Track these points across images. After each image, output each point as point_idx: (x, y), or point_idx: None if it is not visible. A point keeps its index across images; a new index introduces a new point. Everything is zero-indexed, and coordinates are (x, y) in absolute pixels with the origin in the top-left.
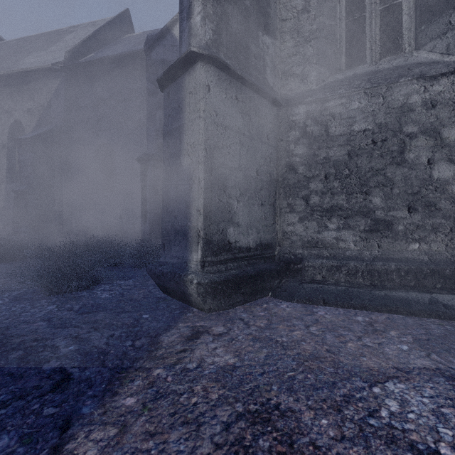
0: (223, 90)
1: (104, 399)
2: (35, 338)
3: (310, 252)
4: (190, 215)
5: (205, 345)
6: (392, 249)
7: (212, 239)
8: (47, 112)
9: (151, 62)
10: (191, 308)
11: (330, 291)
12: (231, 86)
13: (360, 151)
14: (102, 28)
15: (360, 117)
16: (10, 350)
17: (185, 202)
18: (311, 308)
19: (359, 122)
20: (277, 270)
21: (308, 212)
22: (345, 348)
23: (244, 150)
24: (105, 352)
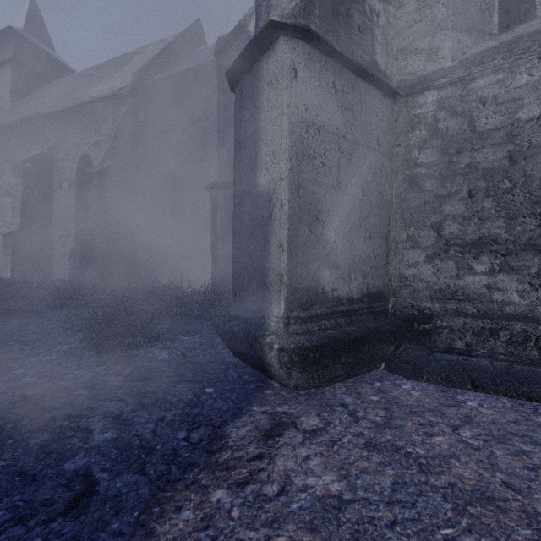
0: (315, 75)
1: None
2: (68, 415)
3: (444, 305)
4: (269, 253)
5: (292, 449)
6: None
7: (299, 286)
8: (114, 143)
9: (222, 69)
10: (271, 382)
11: (481, 367)
12: (326, 69)
13: (530, 150)
14: (171, 44)
15: (530, 98)
16: (34, 431)
17: (262, 234)
18: (453, 394)
19: (529, 106)
20: (393, 331)
21: (441, 248)
22: (538, 481)
23: (345, 160)
24: (149, 448)
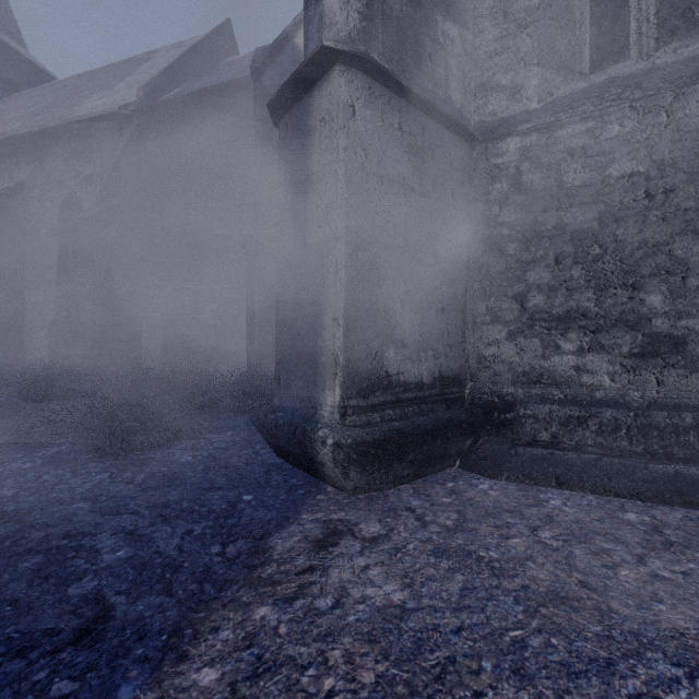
0: (378, 114)
1: (161, 667)
2: (66, 532)
3: (528, 391)
4: (321, 328)
5: (349, 559)
6: (686, 389)
7: (358, 368)
8: (112, 179)
9: (261, 90)
10: (323, 486)
11: (567, 461)
12: (391, 107)
13: (621, 212)
14: (192, 51)
15: (621, 152)
16: (23, 554)
17: (313, 305)
18: (536, 493)
19: (620, 161)
20: (470, 422)
21: (525, 323)
22: (615, 579)
23: (414, 216)
24: (175, 566)
